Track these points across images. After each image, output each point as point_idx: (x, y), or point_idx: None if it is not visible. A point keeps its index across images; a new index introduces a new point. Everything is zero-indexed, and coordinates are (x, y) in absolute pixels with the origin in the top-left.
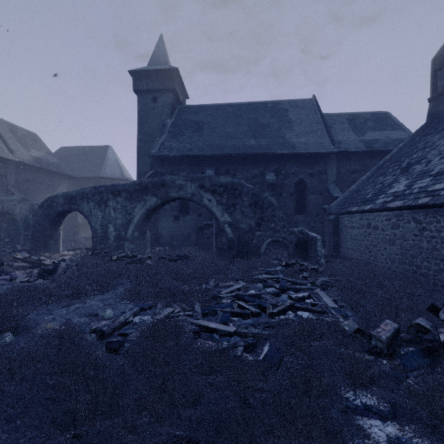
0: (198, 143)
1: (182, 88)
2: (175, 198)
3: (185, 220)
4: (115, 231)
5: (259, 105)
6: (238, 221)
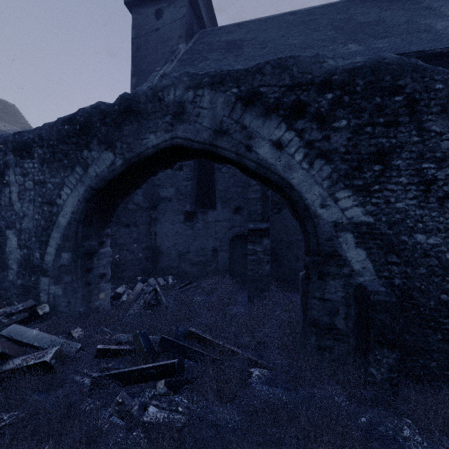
0: (234, 65)
1: (207, 4)
2: (163, 148)
3: (207, 221)
4: (20, 248)
5: (349, 3)
6: (402, 221)
